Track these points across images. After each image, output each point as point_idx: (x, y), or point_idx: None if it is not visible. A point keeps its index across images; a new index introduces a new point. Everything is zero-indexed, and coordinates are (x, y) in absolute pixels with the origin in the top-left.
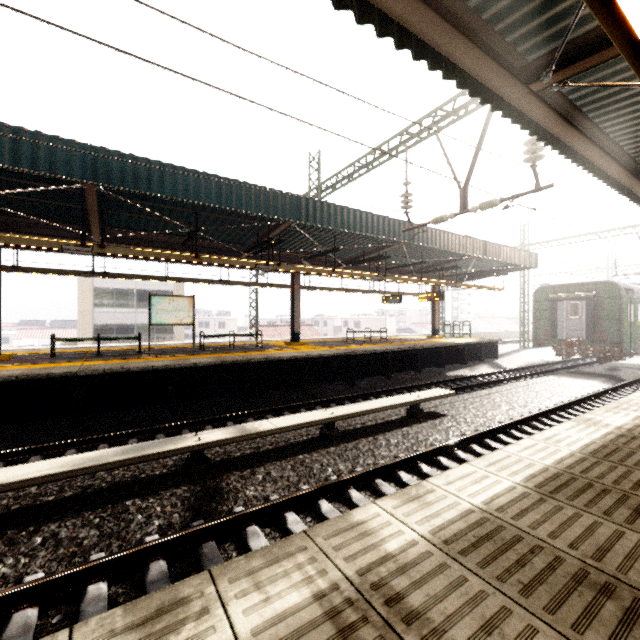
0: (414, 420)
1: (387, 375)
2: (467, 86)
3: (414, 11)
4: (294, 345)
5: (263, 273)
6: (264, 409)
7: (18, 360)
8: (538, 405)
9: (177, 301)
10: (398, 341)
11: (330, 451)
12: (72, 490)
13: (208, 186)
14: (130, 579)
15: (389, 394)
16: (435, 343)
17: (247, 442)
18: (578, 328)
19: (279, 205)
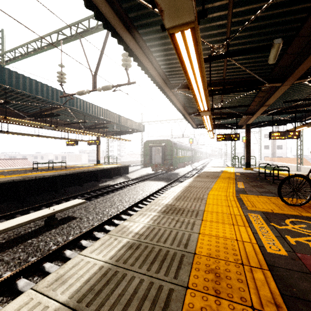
0: (48, 228)
1: (56, 191)
2: None
3: None
4: None
5: None
6: None
7: None
8: (135, 199)
9: None
10: (73, 168)
11: None
12: None
13: None
14: None
15: (50, 205)
16: (94, 168)
17: None
18: (159, 159)
19: None
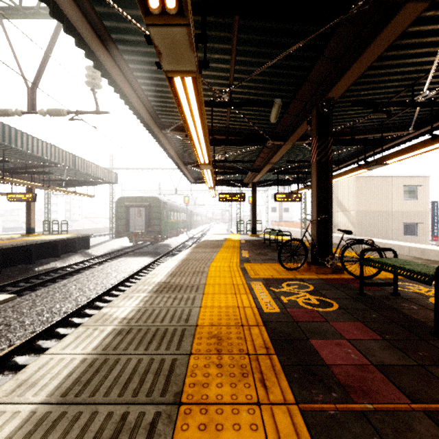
0: None
1: None
2: None
3: None
4: None
5: None
6: None
7: None
8: (106, 284)
9: None
10: None
11: None
12: None
13: None
14: None
15: None
16: (24, 241)
17: None
18: (141, 224)
19: None
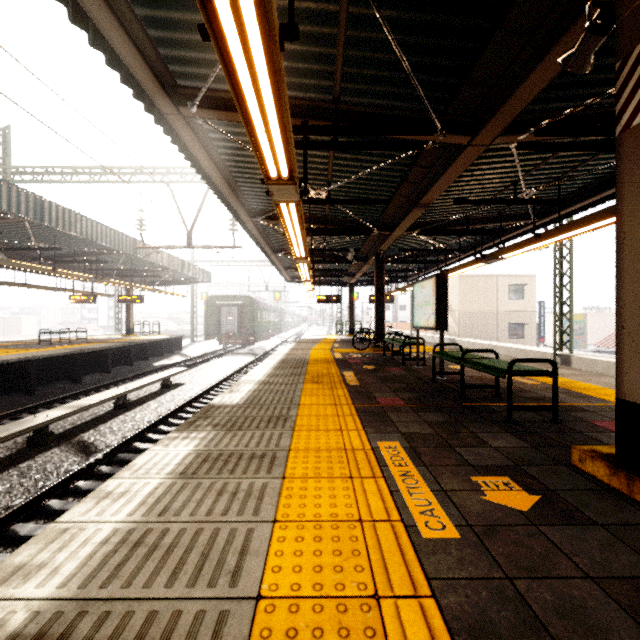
0: (169, 389)
1: (108, 370)
2: (233, 214)
3: (228, 192)
4: None
5: None
6: (16, 410)
7: None
8: (228, 371)
9: None
10: (100, 340)
11: (136, 411)
12: None
13: None
14: (89, 480)
15: (123, 382)
16: (141, 340)
17: (53, 425)
18: (233, 325)
19: (23, 203)
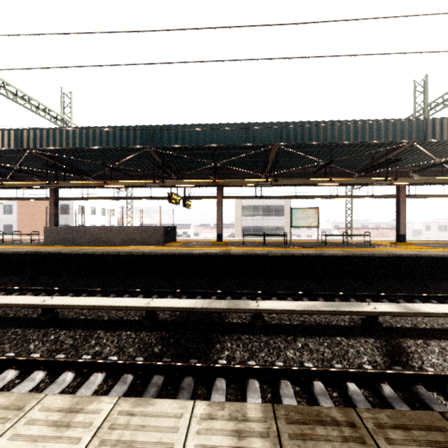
0: None
1: None
2: None
3: None
4: (400, 245)
5: (359, 187)
6: (395, 294)
7: (230, 245)
8: None
9: (307, 211)
10: None
11: None
12: (296, 321)
13: (347, 129)
14: (367, 388)
15: None
16: None
17: (400, 318)
18: None
19: (405, 130)
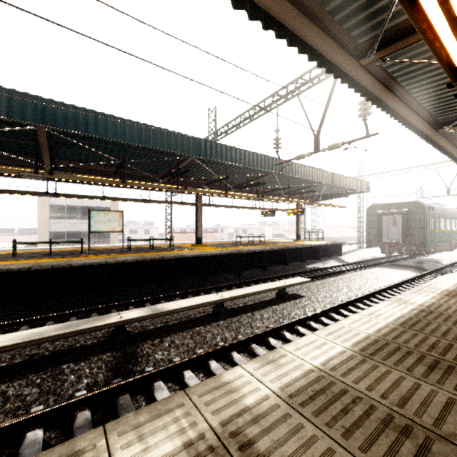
0: (281, 300)
1: (264, 268)
2: (315, 59)
3: (275, 1)
4: (197, 246)
5: (176, 194)
6: (173, 293)
7: None
8: (368, 288)
9: (110, 214)
10: (272, 243)
11: (219, 324)
12: (21, 357)
13: (131, 130)
14: (61, 426)
15: (265, 281)
16: (298, 245)
17: (159, 318)
18: (396, 234)
19: (185, 145)
